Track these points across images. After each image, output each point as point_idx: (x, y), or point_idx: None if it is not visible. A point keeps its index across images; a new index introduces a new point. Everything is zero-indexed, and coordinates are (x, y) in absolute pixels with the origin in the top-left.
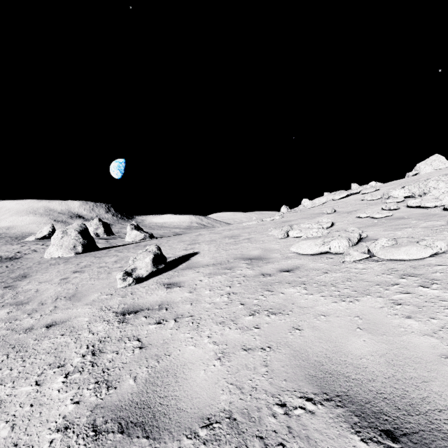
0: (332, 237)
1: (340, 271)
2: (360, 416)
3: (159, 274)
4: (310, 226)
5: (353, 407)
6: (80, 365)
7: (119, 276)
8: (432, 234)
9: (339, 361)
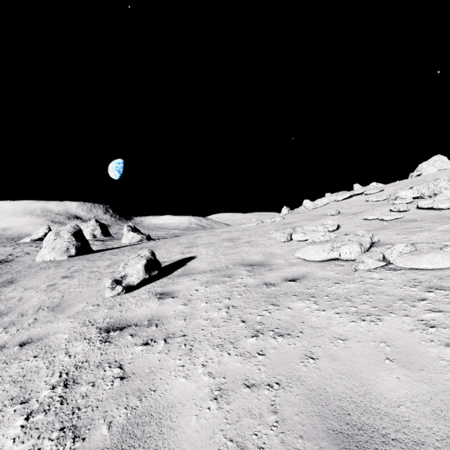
0: (342, 242)
1: (354, 282)
2: None
3: (152, 282)
4: (315, 229)
5: None
6: (46, 401)
7: (107, 285)
8: None
9: (370, 409)
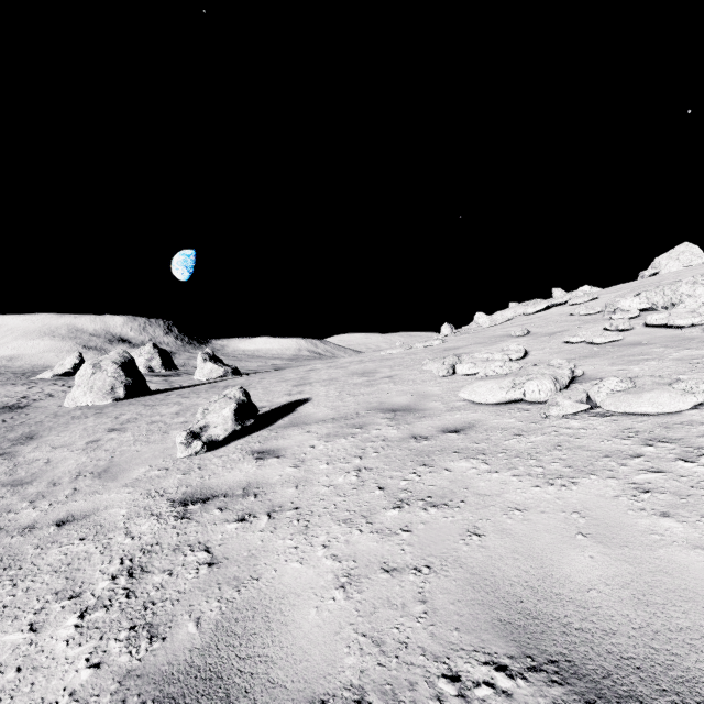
0: (528, 376)
1: (542, 433)
2: (594, 703)
3: (246, 435)
4: (490, 357)
5: (581, 684)
6: (106, 595)
7: (180, 439)
8: (692, 370)
9: (551, 595)
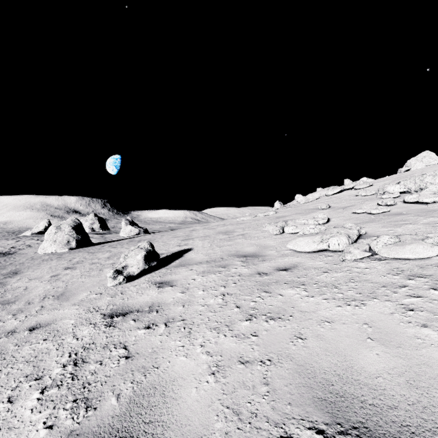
0: (331, 234)
1: (341, 271)
2: None
3: (152, 272)
4: (306, 222)
5: None
6: (59, 378)
7: (109, 275)
8: (435, 230)
9: (351, 380)
